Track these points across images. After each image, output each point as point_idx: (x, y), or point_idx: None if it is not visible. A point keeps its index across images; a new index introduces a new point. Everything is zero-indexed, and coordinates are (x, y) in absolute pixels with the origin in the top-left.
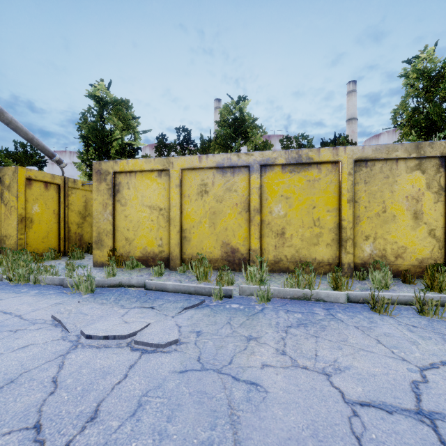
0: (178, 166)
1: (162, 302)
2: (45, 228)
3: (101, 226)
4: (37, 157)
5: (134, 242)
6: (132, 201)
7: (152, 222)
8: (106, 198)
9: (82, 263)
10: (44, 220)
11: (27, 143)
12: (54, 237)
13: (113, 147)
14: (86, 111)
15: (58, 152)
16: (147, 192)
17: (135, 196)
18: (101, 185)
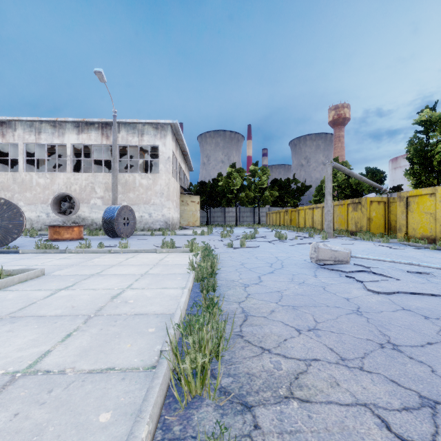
0: (440, 191)
1: (407, 247)
2: (378, 223)
3: (400, 222)
4: (380, 174)
5: (416, 230)
6: (415, 210)
7: (426, 220)
8: (403, 209)
9: (394, 240)
10: (377, 219)
11: (373, 168)
12: (382, 227)
13: (435, 159)
14: (412, 138)
15: (399, 157)
16: (423, 205)
17: (417, 207)
18: (400, 203)
